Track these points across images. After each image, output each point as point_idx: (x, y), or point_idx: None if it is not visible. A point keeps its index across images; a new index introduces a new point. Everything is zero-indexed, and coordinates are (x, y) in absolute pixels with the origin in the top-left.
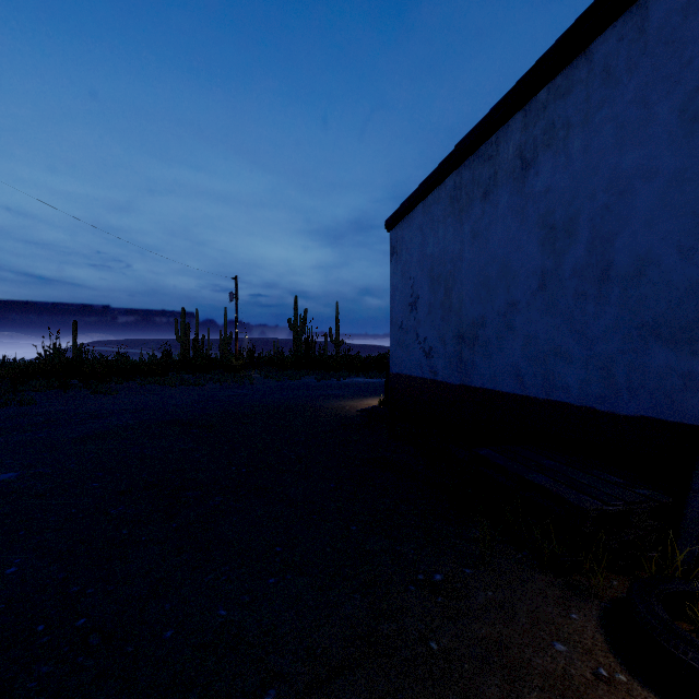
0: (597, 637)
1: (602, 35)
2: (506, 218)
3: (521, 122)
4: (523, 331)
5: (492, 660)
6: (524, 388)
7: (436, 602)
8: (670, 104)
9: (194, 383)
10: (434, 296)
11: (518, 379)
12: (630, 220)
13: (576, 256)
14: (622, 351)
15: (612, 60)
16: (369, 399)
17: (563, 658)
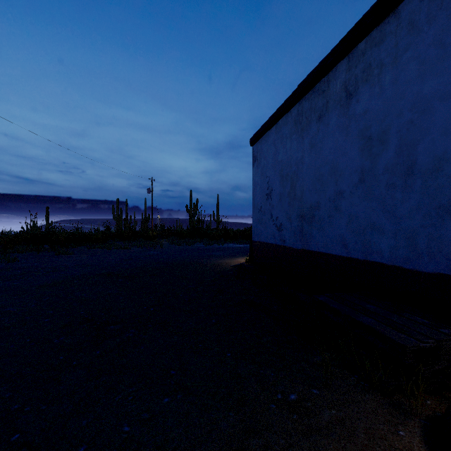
0: None
1: None
2: (335, 133)
3: (346, 66)
4: (347, 212)
5: None
6: (348, 252)
7: (292, 419)
8: None
9: (124, 247)
10: (283, 189)
11: (343, 245)
12: (430, 130)
13: (387, 158)
14: (423, 225)
15: (415, 15)
16: (239, 258)
17: None
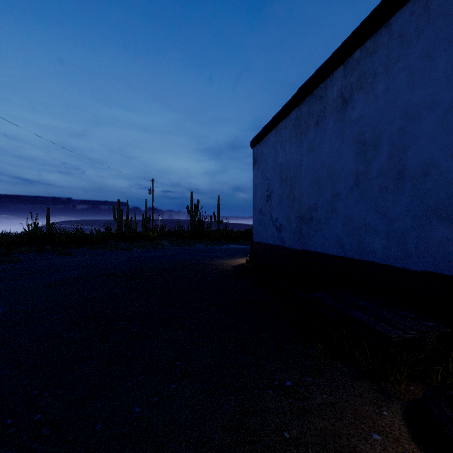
0: (402, 429)
1: (398, 12)
2: (331, 138)
3: (342, 73)
4: (343, 213)
5: (328, 446)
6: (344, 252)
7: (287, 402)
8: (446, 57)
9: (125, 248)
10: (282, 191)
11: (340, 246)
12: (418, 137)
13: (380, 162)
14: (412, 226)
15: (405, 29)
16: (239, 258)
17: (379, 445)
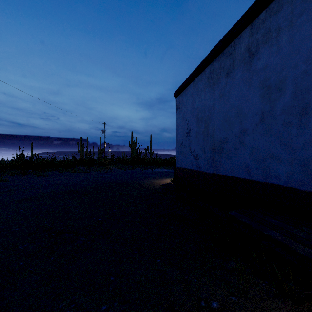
0: None
1: None
2: (239, 85)
3: (249, 32)
4: (250, 145)
5: None
6: (251, 175)
7: None
8: None
9: (85, 171)
10: (199, 128)
11: (247, 171)
12: None
13: (284, 102)
14: None
15: None
16: (166, 179)
17: None
